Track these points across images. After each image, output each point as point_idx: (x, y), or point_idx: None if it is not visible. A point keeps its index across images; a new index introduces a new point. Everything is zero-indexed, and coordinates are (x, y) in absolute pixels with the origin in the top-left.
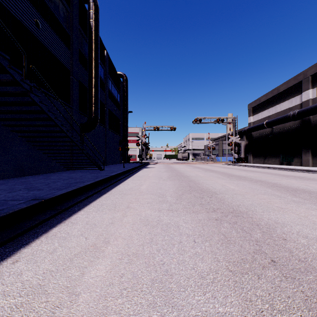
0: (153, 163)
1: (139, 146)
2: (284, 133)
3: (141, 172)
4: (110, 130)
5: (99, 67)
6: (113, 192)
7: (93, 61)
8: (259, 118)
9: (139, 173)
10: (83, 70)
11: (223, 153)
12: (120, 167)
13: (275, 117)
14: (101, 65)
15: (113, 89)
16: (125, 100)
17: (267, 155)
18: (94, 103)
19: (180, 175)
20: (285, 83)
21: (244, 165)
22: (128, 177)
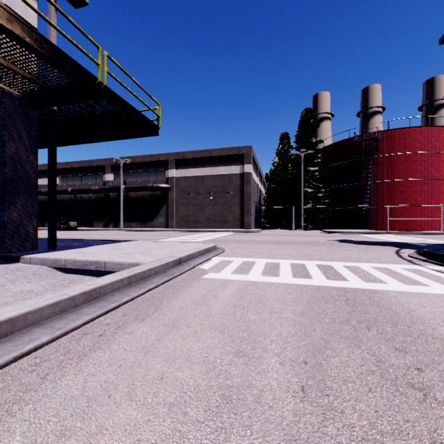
0: None
1: None
2: (40, 203)
3: None
4: None
5: None
6: None
7: None
8: None
9: None
10: None
11: None
12: None
13: None
14: None
15: None
16: None
17: None
18: None
19: None
20: (41, 165)
21: None
22: None
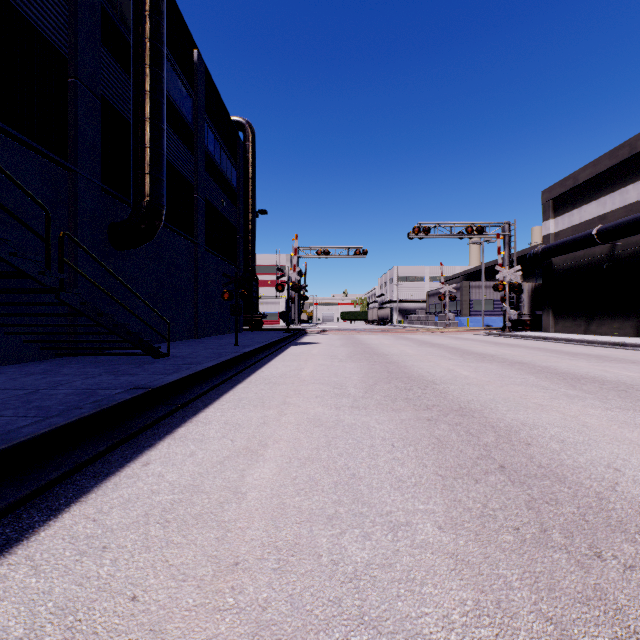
0: (316, 331)
1: (282, 291)
2: None
3: (281, 359)
4: (209, 250)
5: (164, 66)
6: (10, 584)
7: (145, 45)
8: (574, 222)
9: (273, 365)
10: (121, 75)
11: (470, 308)
12: (229, 343)
13: (621, 216)
14: (184, 83)
15: (218, 153)
16: (248, 183)
17: (596, 312)
18: (148, 164)
19: (400, 375)
20: None
21: (542, 338)
22: (228, 385)
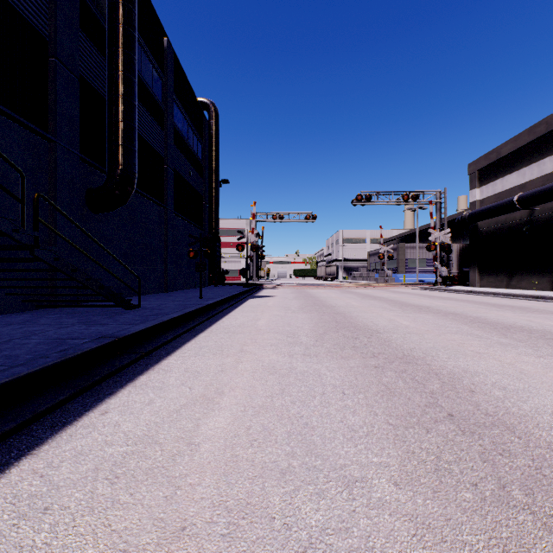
0: (272, 285)
1: (242, 251)
2: None
3: (240, 310)
4: (177, 214)
5: (136, 49)
6: None
7: (119, 30)
8: (497, 190)
9: (233, 316)
10: (98, 57)
11: (406, 266)
12: (194, 296)
13: (538, 185)
14: (155, 66)
15: (186, 130)
16: (212, 156)
17: (517, 269)
18: (121, 136)
19: (347, 325)
20: None
21: (470, 291)
22: (191, 334)
